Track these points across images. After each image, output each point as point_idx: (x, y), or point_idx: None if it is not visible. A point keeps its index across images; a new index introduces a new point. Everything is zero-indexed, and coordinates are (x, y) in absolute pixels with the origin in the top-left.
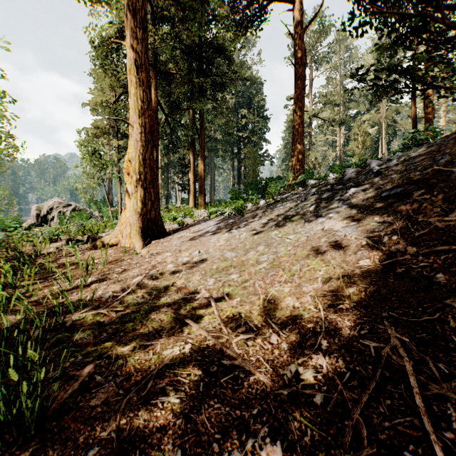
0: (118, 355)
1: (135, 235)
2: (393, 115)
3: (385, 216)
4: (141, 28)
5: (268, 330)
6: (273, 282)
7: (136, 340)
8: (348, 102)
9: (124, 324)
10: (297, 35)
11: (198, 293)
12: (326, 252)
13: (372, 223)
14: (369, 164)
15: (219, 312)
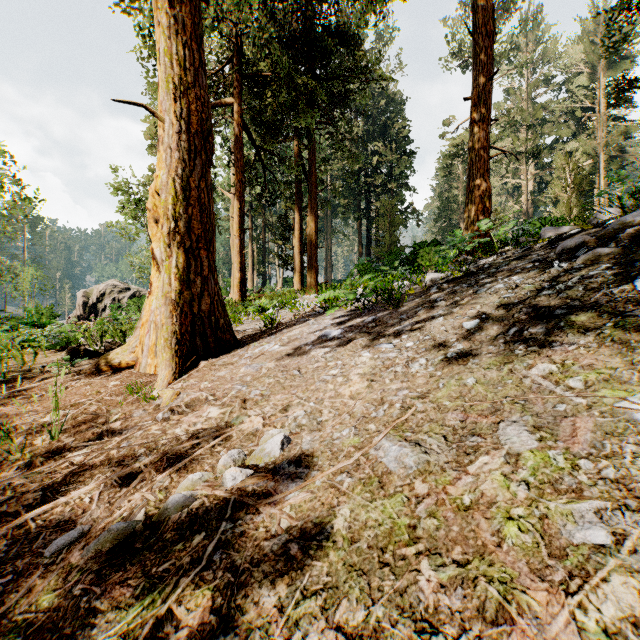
0: None
1: (162, 350)
2: (620, 139)
3: None
4: None
5: None
6: None
7: None
8: (539, 125)
9: None
10: None
11: None
12: None
13: None
14: None
15: None
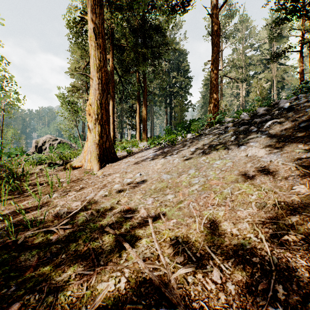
0: (50, 288)
1: (93, 160)
2: (282, 73)
3: (309, 144)
4: (98, 6)
5: (208, 261)
6: (206, 204)
7: (74, 266)
8: (248, 65)
9: (68, 243)
10: (213, 14)
11: (138, 212)
12: (254, 177)
13: (297, 150)
14: (277, 103)
15: (156, 234)
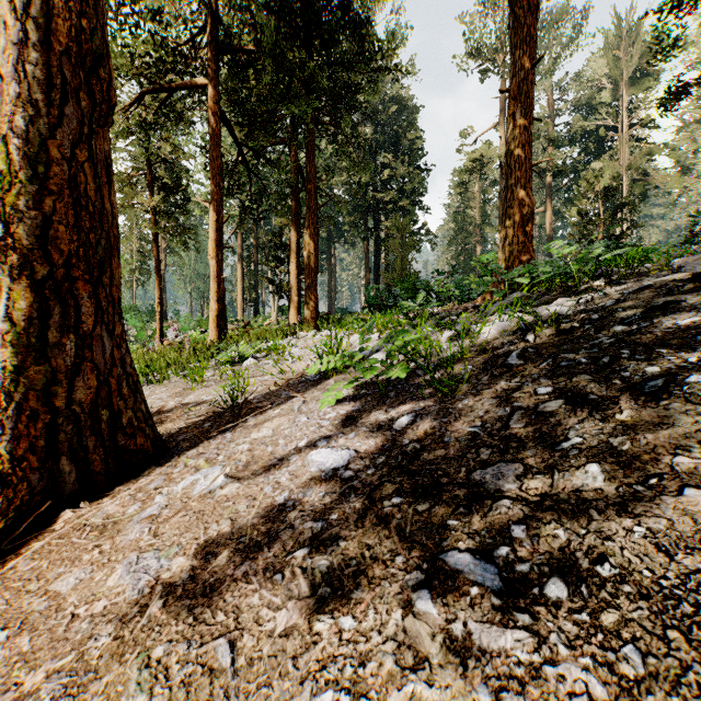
0: None
1: None
2: (645, 161)
3: None
4: None
5: None
6: None
7: None
8: (560, 143)
9: None
10: None
11: None
12: None
13: None
14: None
15: None
